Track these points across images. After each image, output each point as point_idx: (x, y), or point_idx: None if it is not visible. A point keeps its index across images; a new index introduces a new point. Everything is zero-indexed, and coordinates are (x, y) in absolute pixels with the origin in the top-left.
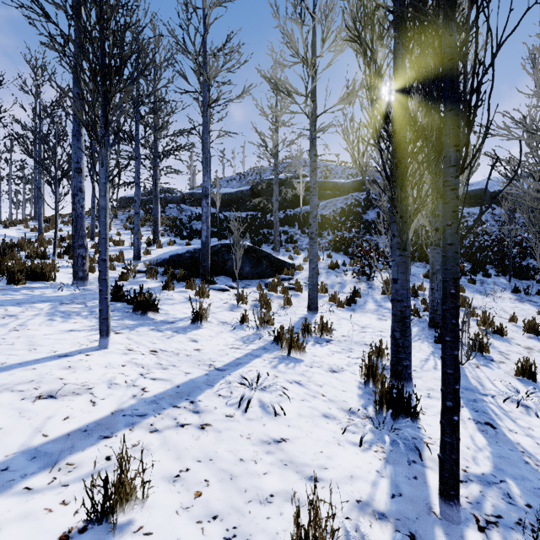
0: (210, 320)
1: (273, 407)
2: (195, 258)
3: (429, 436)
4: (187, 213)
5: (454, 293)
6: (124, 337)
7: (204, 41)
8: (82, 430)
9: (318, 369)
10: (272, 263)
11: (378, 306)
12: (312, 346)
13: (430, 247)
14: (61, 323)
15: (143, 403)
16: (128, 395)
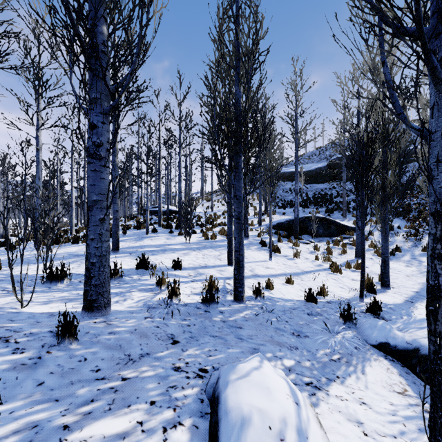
0: (301, 257)
1: (322, 281)
2: (290, 225)
3: (376, 297)
4: (280, 187)
5: (362, 251)
6: (273, 259)
7: (296, 114)
8: (277, 274)
9: (346, 278)
10: (338, 227)
11: (411, 259)
12: (349, 272)
13: None
14: (254, 253)
15: (286, 273)
16: (282, 271)
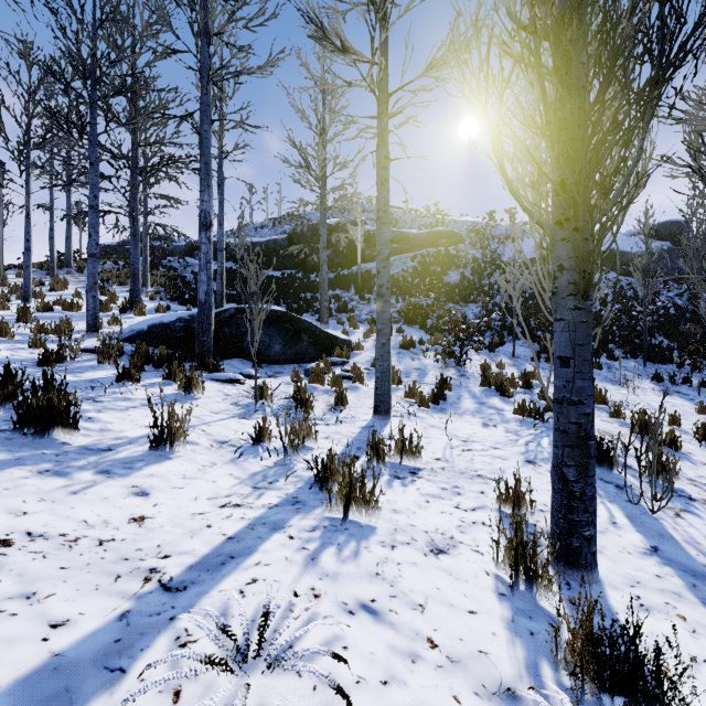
0: (196, 438)
1: None
2: (192, 330)
3: None
4: (195, 269)
5: None
6: None
7: None
8: None
9: (408, 549)
10: (316, 339)
11: (479, 404)
12: (388, 485)
13: None
14: None
15: None
16: None
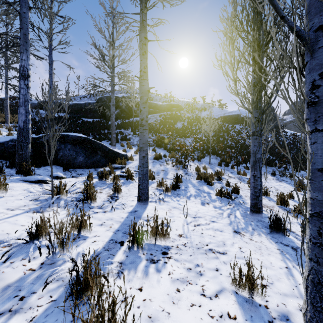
0: None
1: None
2: None
3: None
4: (42, 115)
5: None
6: None
7: None
8: None
9: None
10: (106, 154)
11: (197, 190)
12: (144, 274)
13: (252, 137)
14: None
15: None
16: None
